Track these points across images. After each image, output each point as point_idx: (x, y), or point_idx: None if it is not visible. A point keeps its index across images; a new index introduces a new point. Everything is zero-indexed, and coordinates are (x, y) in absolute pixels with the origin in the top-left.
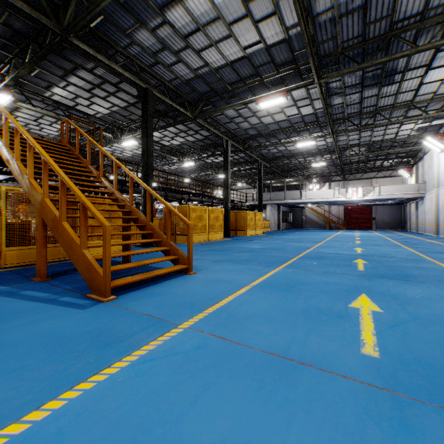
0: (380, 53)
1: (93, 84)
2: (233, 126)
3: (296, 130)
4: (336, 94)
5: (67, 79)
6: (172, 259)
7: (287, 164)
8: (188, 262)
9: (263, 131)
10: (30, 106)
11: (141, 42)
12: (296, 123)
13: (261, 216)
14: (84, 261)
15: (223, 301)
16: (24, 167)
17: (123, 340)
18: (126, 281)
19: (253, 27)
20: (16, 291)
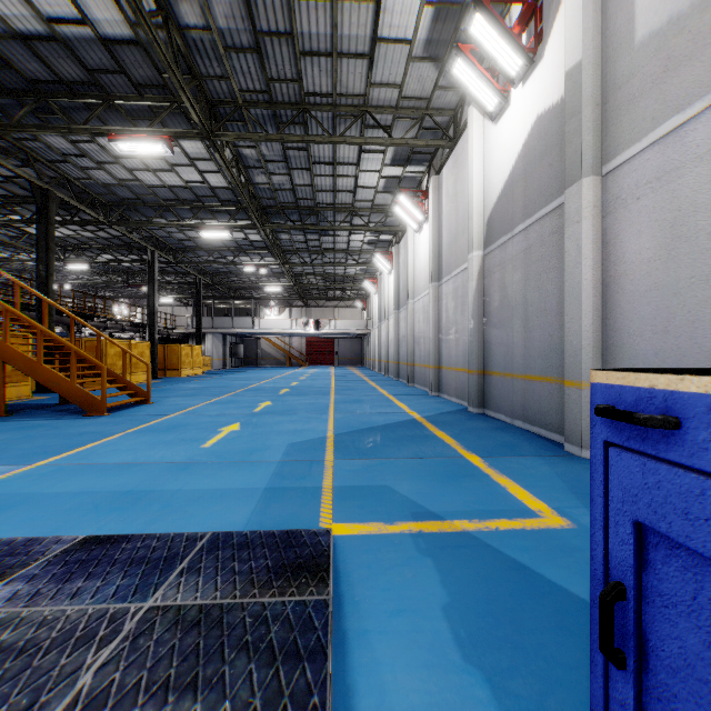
0: (313, 215)
1: None
2: (162, 234)
3: (245, 252)
4: (282, 232)
5: None
6: (133, 392)
7: (236, 284)
8: (147, 395)
9: (204, 245)
10: None
11: (49, 142)
12: (245, 245)
13: (200, 350)
14: (78, 392)
15: (189, 409)
16: None
17: (147, 419)
18: (112, 405)
19: (198, 172)
20: (5, 420)
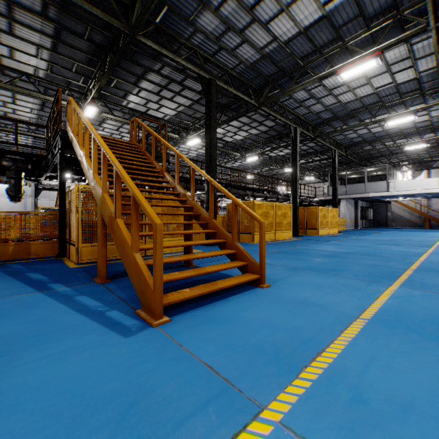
0: None
1: (161, 86)
2: (302, 111)
3: (386, 105)
4: None
5: (139, 85)
6: (239, 265)
7: (369, 150)
8: (259, 271)
9: (339, 112)
10: (111, 116)
11: (204, 28)
12: (387, 95)
13: (335, 212)
14: (134, 268)
15: (329, 351)
16: (91, 163)
17: (163, 437)
18: (183, 296)
19: None
20: (72, 295)
